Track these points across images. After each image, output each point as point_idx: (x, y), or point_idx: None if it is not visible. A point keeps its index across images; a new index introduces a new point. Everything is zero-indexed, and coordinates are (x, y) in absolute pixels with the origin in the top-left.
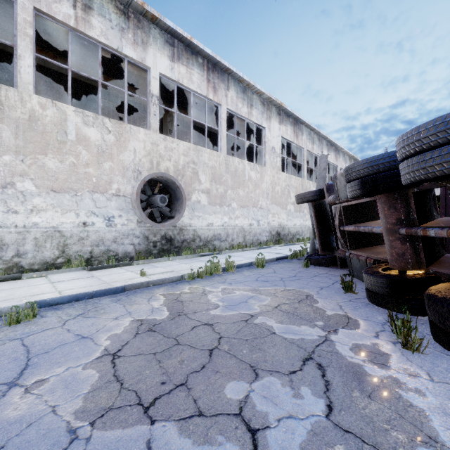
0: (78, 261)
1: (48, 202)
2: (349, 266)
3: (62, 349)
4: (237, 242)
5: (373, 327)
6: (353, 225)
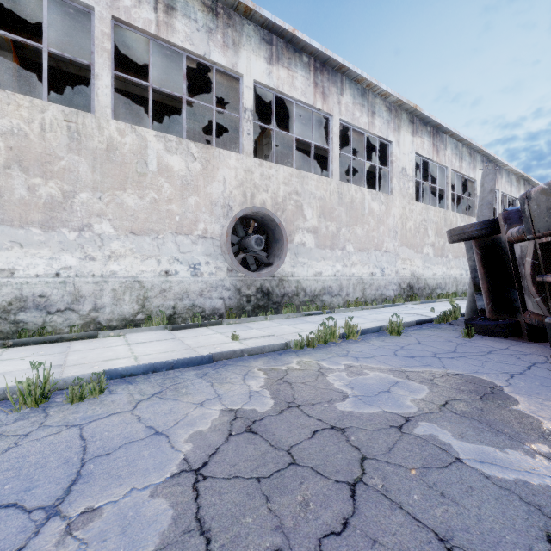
0: (159, 318)
1: (127, 247)
2: (550, 339)
3: (127, 452)
4: (353, 298)
5: None
6: None
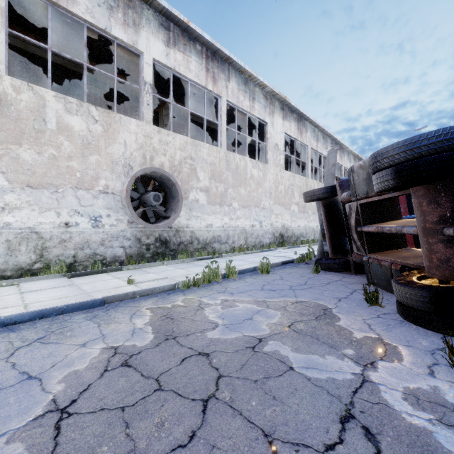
0: (58, 266)
1: (23, 199)
2: (367, 272)
3: None
4: (238, 245)
5: (421, 358)
6: (373, 225)
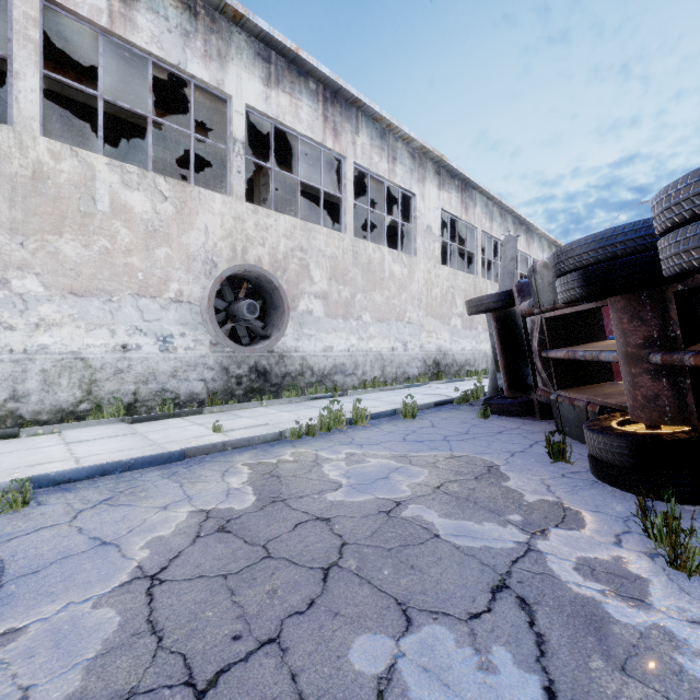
0: (113, 407)
1: (64, 312)
2: (555, 416)
3: (62, 567)
4: (371, 377)
5: (610, 525)
6: (563, 349)
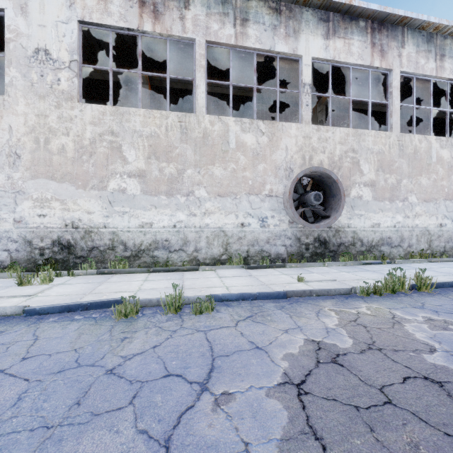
0: (237, 259)
1: (215, 206)
2: None
3: (240, 357)
4: (417, 250)
5: None
6: None
